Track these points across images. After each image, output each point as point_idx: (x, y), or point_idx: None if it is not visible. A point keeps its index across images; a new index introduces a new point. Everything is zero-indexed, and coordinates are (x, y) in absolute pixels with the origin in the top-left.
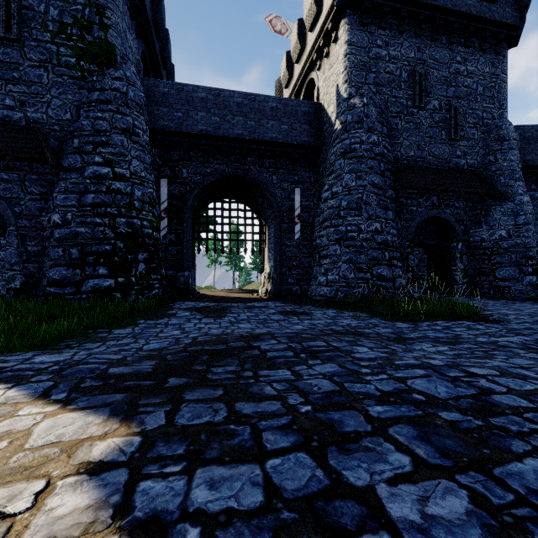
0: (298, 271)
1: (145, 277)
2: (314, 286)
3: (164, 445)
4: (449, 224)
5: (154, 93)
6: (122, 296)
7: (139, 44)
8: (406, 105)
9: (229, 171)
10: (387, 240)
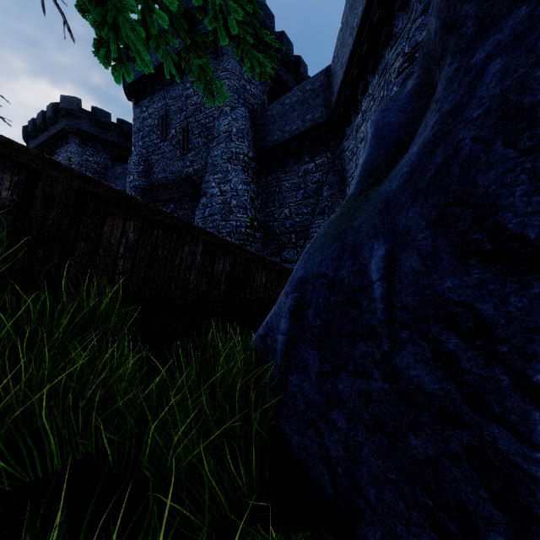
0: None
1: None
2: None
3: None
4: None
5: (107, 178)
6: None
7: (110, 155)
8: (157, 143)
9: None
10: None
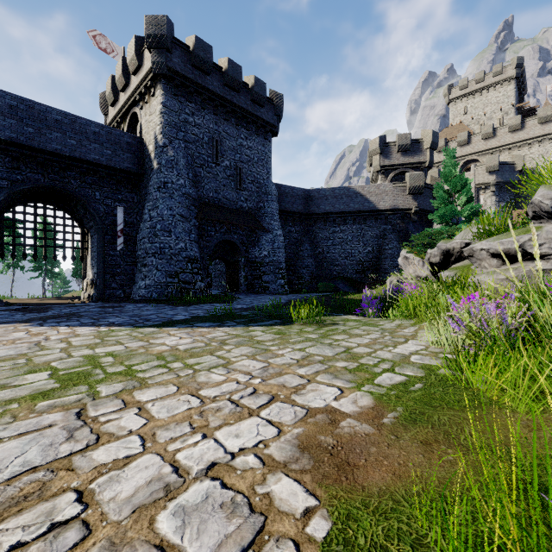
0: (122, 278)
1: None
2: (136, 289)
3: (47, 323)
4: (236, 245)
5: None
6: None
7: None
8: (207, 160)
9: (46, 182)
10: (190, 255)
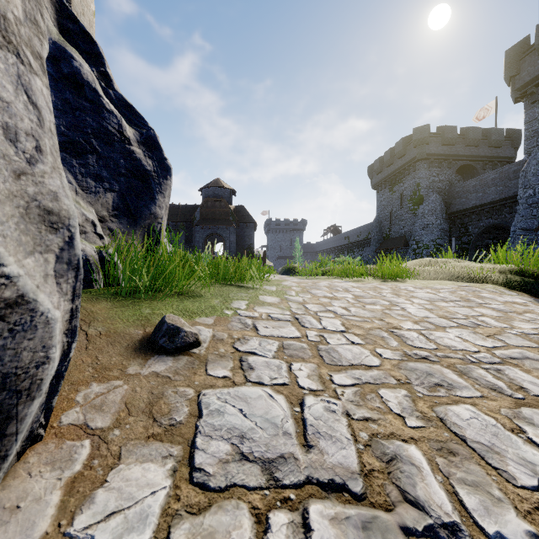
0: None
1: None
2: None
3: None
4: None
5: (453, 194)
6: None
7: (453, 169)
8: None
9: (492, 222)
10: None
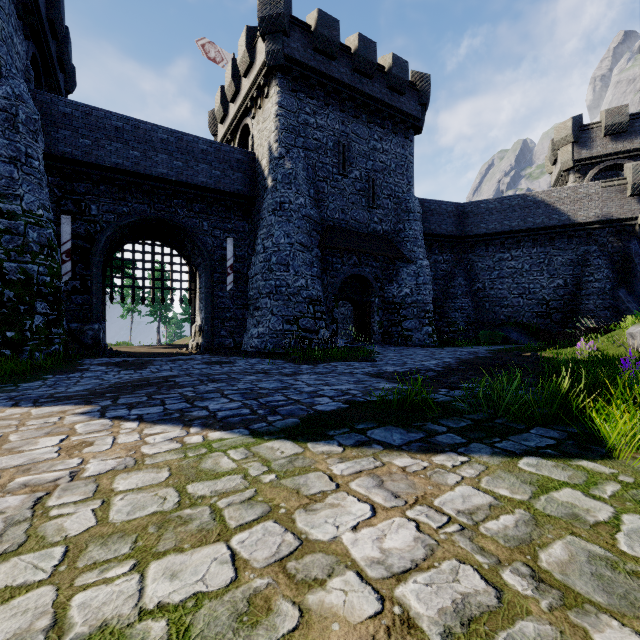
0: (232, 324)
1: (44, 331)
2: (247, 338)
3: (114, 407)
4: (368, 281)
5: (51, 111)
6: (13, 353)
7: (28, 46)
8: (332, 171)
9: (152, 213)
10: (312, 295)
